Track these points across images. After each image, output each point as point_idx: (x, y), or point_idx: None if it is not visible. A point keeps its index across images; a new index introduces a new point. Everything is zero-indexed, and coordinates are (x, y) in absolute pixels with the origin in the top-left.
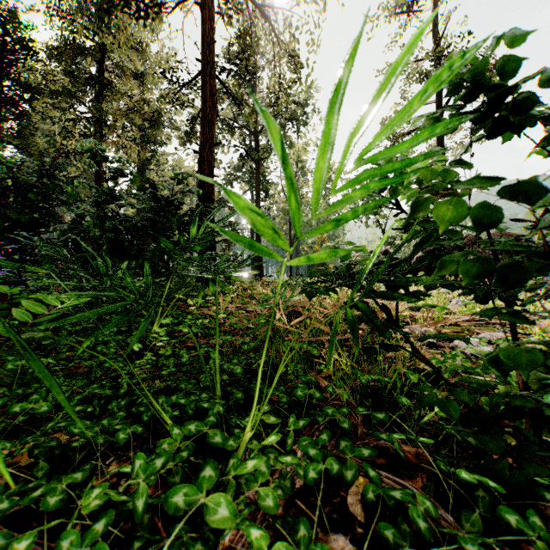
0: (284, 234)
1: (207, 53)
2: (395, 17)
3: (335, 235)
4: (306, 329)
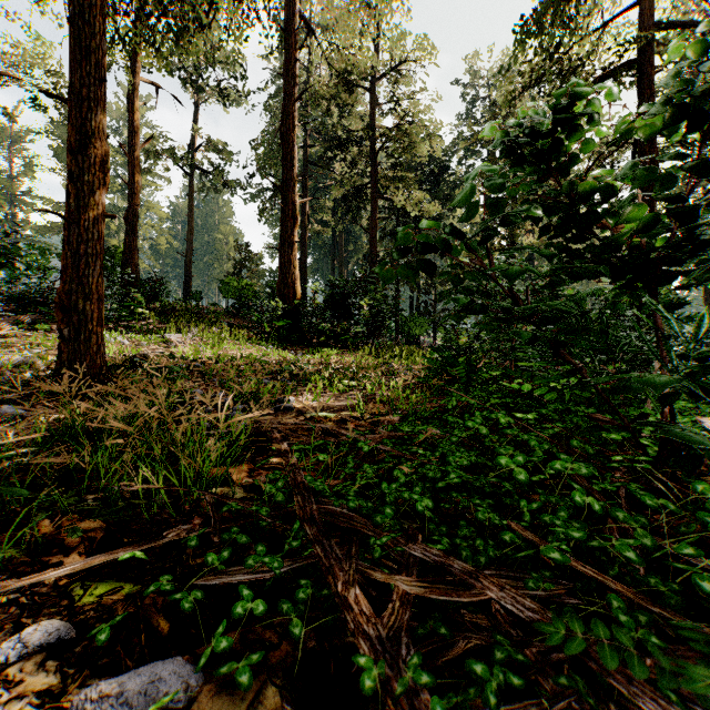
0: None
1: None
2: None
3: None
4: None
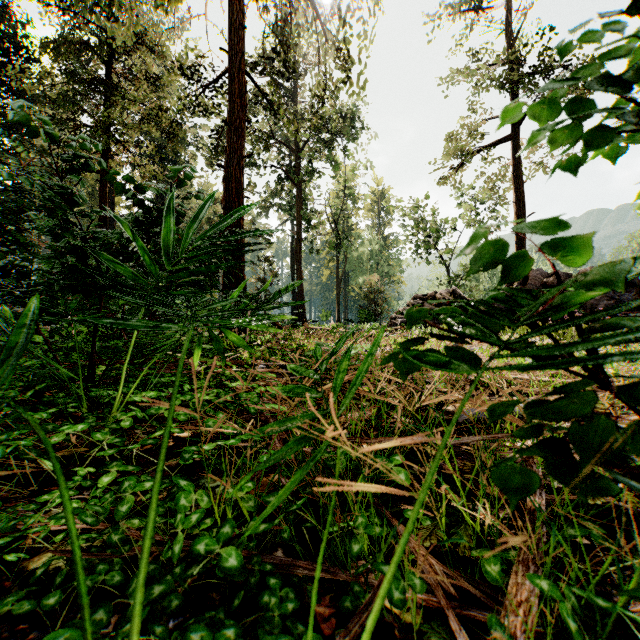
0: (331, 271)
1: (235, 43)
2: (464, 11)
3: (391, 272)
4: (366, 401)
